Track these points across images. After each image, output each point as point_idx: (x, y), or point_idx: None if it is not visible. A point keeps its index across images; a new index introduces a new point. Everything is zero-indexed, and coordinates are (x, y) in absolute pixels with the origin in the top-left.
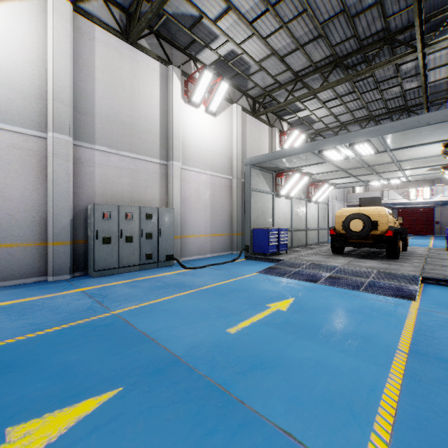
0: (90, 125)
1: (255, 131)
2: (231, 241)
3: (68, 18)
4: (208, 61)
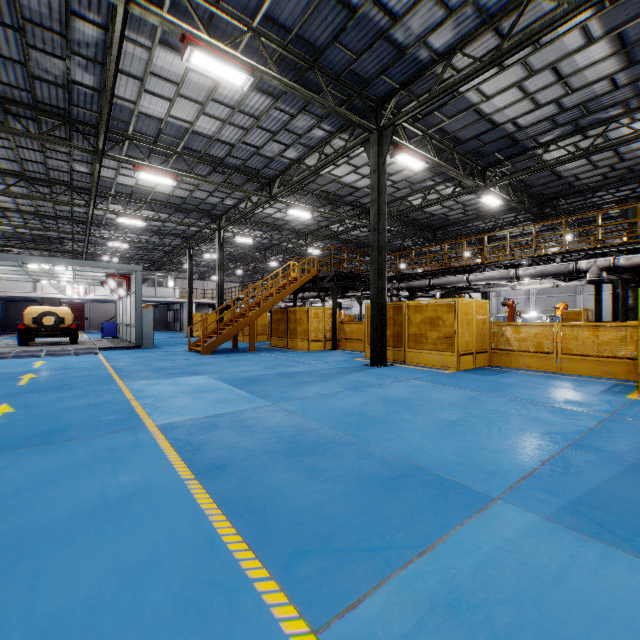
0: None
1: None
2: None
3: None
4: None
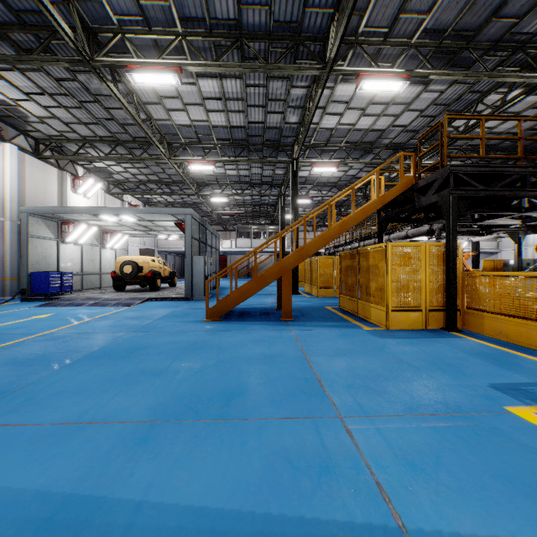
0: None
1: (39, 173)
2: (4, 287)
3: None
4: None
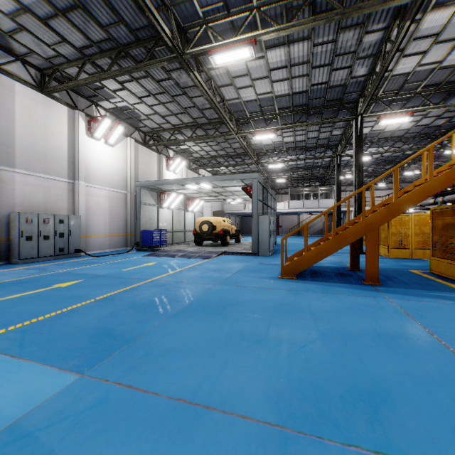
0: (12, 154)
1: (146, 157)
2: (126, 240)
3: None
4: (107, 107)
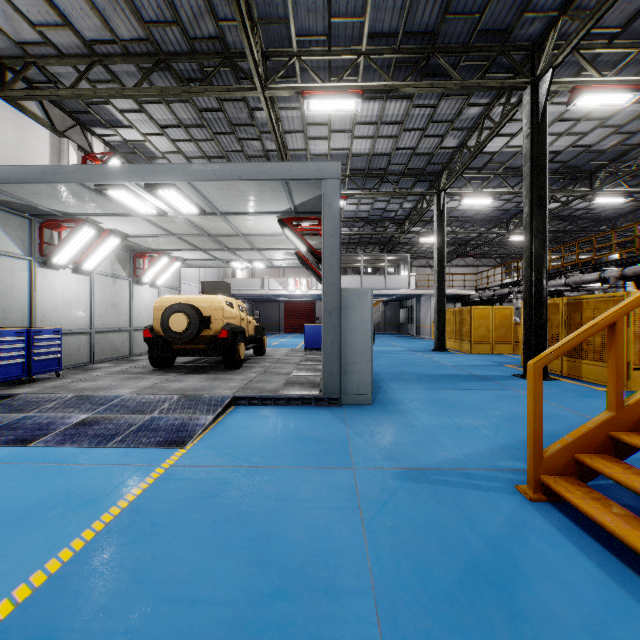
0: None
1: (7, 129)
2: None
3: None
4: None
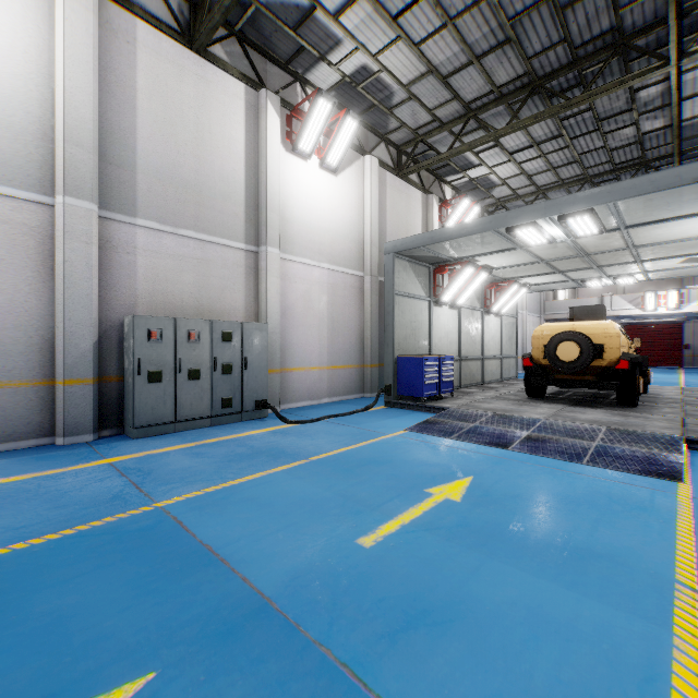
0: (129, 185)
1: (401, 200)
2: (362, 377)
3: (90, 5)
4: (324, 85)
